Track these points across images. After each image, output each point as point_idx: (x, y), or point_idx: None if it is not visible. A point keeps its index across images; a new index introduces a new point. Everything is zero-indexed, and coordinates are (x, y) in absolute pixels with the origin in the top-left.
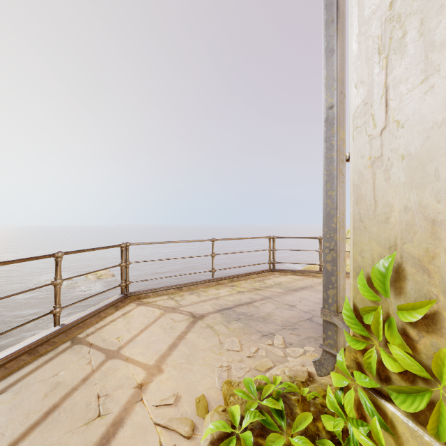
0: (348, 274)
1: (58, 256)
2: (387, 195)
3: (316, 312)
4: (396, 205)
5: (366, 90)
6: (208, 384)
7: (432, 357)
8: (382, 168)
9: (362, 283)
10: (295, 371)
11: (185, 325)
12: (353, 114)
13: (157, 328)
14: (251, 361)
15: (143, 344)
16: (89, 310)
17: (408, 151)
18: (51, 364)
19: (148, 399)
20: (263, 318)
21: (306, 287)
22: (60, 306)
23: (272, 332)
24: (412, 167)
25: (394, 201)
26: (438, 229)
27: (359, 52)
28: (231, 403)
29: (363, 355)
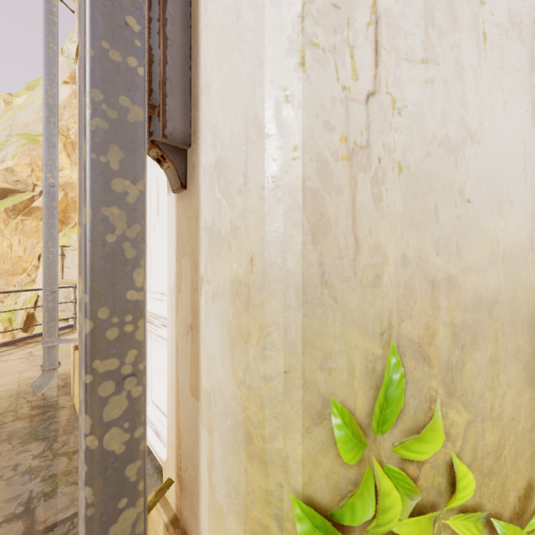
0: None
1: None
2: (377, 230)
3: None
4: (392, 253)
5: None
6: None
7: (432, 485)
8: (369, 174)
9: (344, 436)
10: None
11: None
12: (305, 1)
13: None
14: None
15: None
16: None
17: (406, 161)
18: None
19: None
20: None
21: None
22: None
23: None
24: (412, 191)
25: (388, 243)
26: (438, 293)
27: None
28: None
29: None
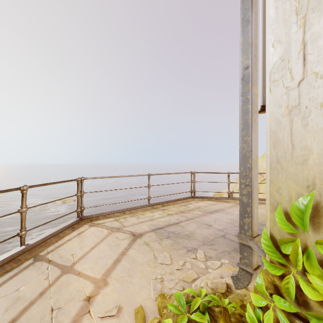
0: None
1: (23, 189)
2: (304, 139)
3: (227, 230)
4: (315, 149)
5: (284, 48)
6: (145, 295)
7: None
8: (299, 116)
9: (279, 217)
10: (215, 283)
11: (126, 242)
12: (270, 70)
13: (104, 246)
14: (179, 273)
15: (93, 260)
16: (50, 231)
17: None
18: (14, 279)
19: (94, 311)
20: (188, 235)
21: (219, 210)
22: (25, 229)
23: (195, 247)
24: None
25: (312, 144)
26: None
27: (276, 16)
28: (165, 315)
29: (280, 279)
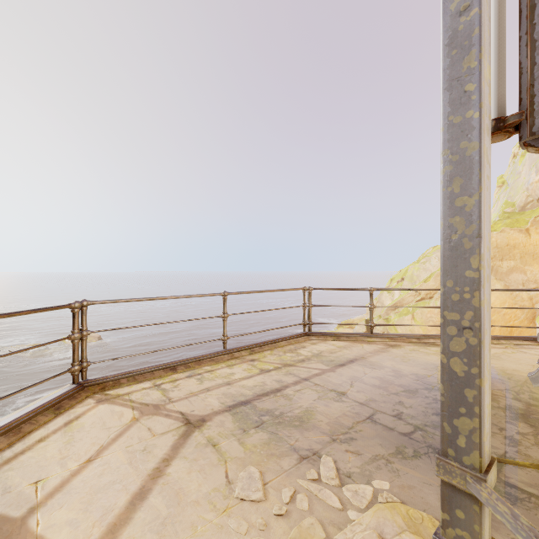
0: (407, 337)
1: None
2: None
3: (377, 404)
4: None
5: None
6: None
7: None
8: None
9: None
10: None
11: (169, 441)
12: None
13: (118, 453)
14: (282, 526)
15: (82, 496)
16: (0, 421)
17: None
18: None
19: None
20: (300, 419)
21: (356, 359)
22: None
23: (315, 448)
24: None
25: None
26: None
27: None
28: None
29: None
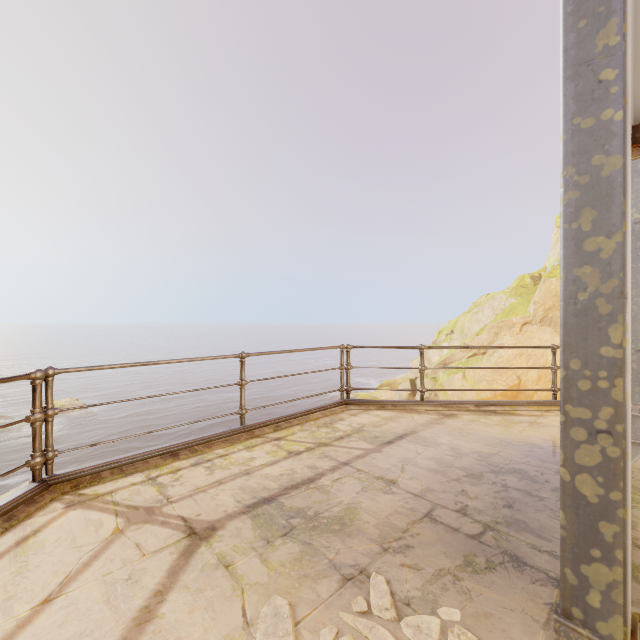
0: (463, 404)
1: None
2: None
3: (435, 494)
4: None
5: None
6: None
7: None
8: None
9: None
10: None
11: (165, 563)
12: None
13: (91, 585)
14: None
15: None
16: None
17: None
18: None
19: None
20: (340, 520)
21: (405, 434)
22: None
23: (362, 564)
24: None
25: None
26: None
27: None
28: None
29: None
